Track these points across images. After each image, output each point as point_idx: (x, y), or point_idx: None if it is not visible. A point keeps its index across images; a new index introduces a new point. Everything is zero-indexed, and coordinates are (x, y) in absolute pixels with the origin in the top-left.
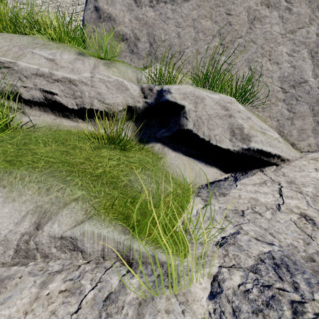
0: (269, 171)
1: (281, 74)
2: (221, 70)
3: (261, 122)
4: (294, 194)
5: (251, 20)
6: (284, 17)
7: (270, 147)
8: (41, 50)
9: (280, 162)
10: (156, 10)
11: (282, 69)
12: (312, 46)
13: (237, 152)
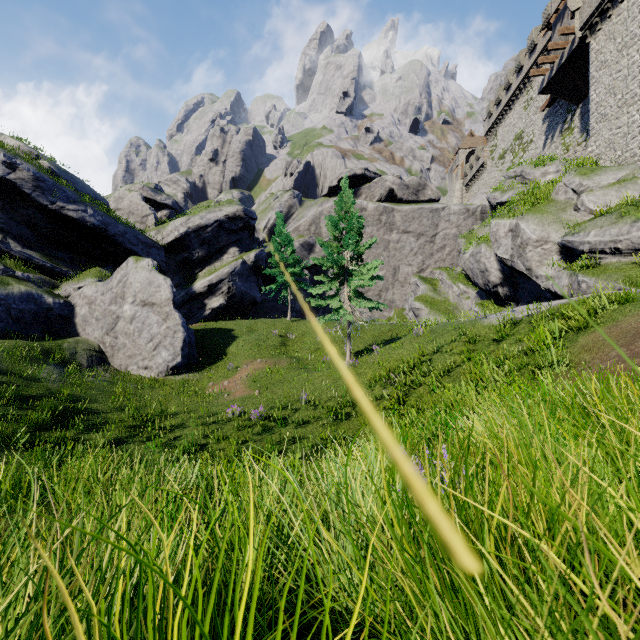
0: None
1: None
2: None
3: None
4: None
5: None
6: None
7: None
8: (613, 228)
9: None
10: None
11: None
12: None
13: None
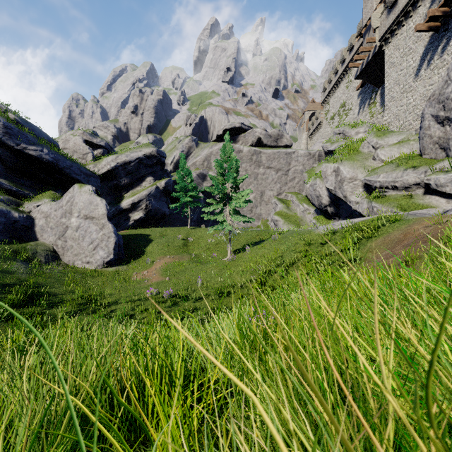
0: None
1: None
2: None
3: None
4: None
5: None
6: None
7: None
8: (393, 173)
9: None
10: (450, 126)
11: None
12: None
13: None
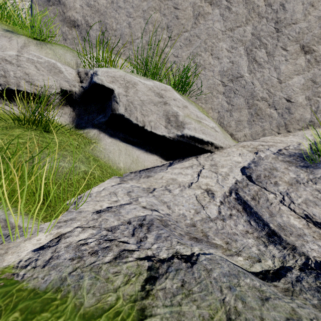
0: (203, 157)
1: (221, 68)
2: (168, 62)
3: (198, 112)
4: (210, 174)
5: (196, 16)
6: (224, 15)
7: (203, 134)
8: None
9: (214, 150)
10: None
11: (222, 63)
12: (248, 44)
13: (173, 139)
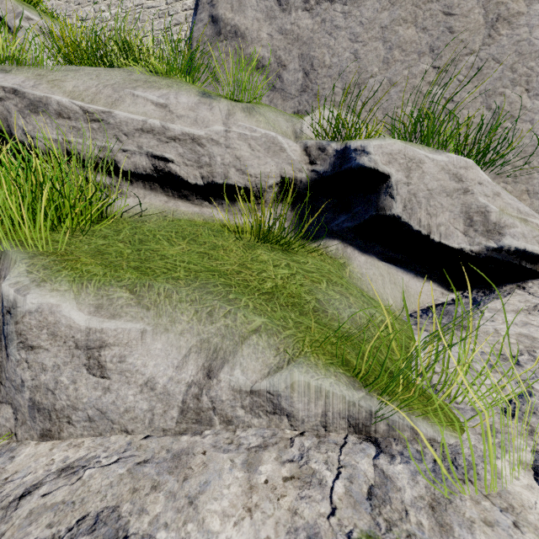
0: (537, 287)
1: None
2: (434, 112)
3: (518, 202)
4: None
5: (491, 22)
6: None
7: None
8: (146, 90)
9: None
10: (316, 15)
11: None
12: None
13: (476, 255)
